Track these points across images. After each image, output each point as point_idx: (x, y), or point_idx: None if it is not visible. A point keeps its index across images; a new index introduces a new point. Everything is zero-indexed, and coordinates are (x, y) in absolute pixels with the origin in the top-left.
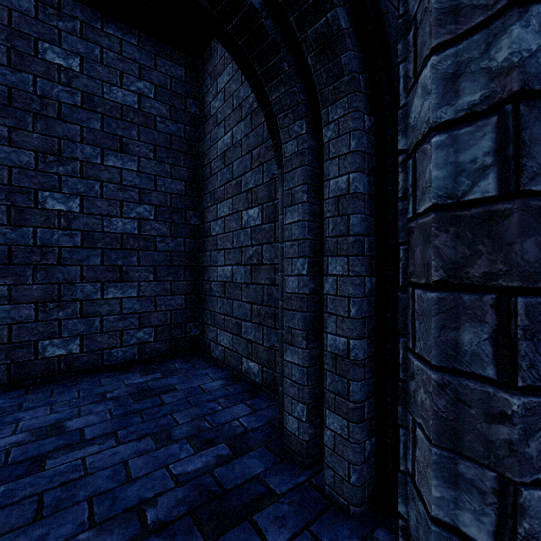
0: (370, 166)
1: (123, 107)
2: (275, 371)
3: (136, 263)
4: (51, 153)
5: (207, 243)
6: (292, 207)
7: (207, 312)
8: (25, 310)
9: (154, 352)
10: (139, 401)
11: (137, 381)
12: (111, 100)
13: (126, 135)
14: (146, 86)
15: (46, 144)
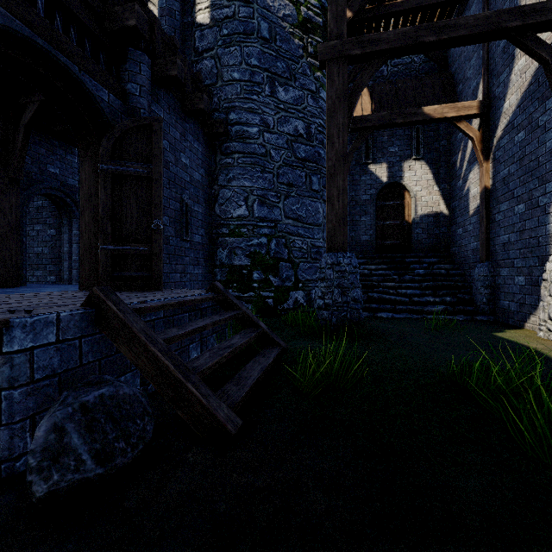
0: None
1: None
2: (61, 276)
3: None
4: None
5: (27, 239)
6: (66, 234)
7: (27, 266)
8: None
9: None
10: None
11: None
12: None
13: None
14: None
15: None
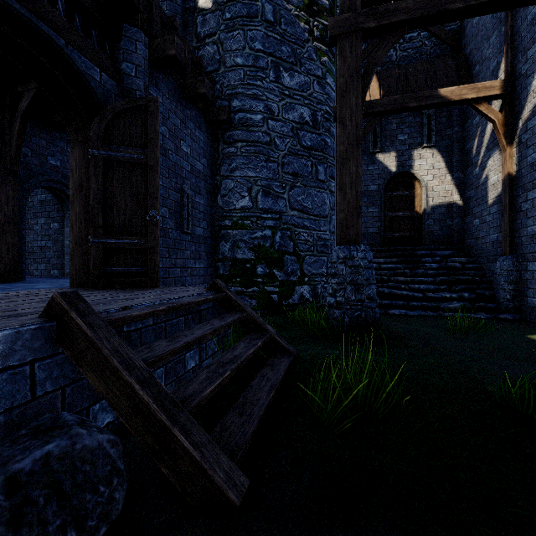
0: None
1: None
2: (64, 270)
3: None
4: None
5: (31, 232)
6: (68, 228)
7: (31, 259)
8: None
9: None
10: None
11: None
12: None
13: None
14: None
15: None
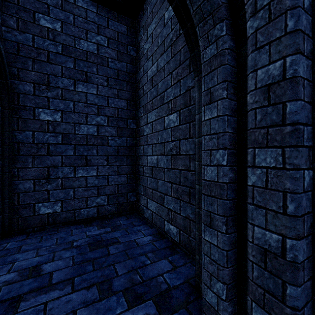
0: (308, 49)
1: (88, 53)
2: (189, 235)
3: (96, 154)
4: (43, 84)
5: (141, 140)
6: (211, 104)
7: (141, 186)
8: (27, 184)
9: (107, 211)
10: (93, 251)
11: (94, 233)
12: (80, 48)
13: (89, 71)
14: (102, 39)
15: (40, 78)
